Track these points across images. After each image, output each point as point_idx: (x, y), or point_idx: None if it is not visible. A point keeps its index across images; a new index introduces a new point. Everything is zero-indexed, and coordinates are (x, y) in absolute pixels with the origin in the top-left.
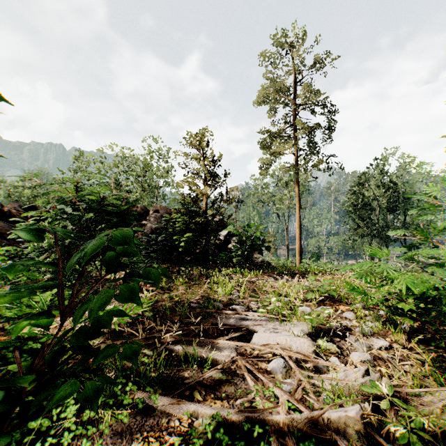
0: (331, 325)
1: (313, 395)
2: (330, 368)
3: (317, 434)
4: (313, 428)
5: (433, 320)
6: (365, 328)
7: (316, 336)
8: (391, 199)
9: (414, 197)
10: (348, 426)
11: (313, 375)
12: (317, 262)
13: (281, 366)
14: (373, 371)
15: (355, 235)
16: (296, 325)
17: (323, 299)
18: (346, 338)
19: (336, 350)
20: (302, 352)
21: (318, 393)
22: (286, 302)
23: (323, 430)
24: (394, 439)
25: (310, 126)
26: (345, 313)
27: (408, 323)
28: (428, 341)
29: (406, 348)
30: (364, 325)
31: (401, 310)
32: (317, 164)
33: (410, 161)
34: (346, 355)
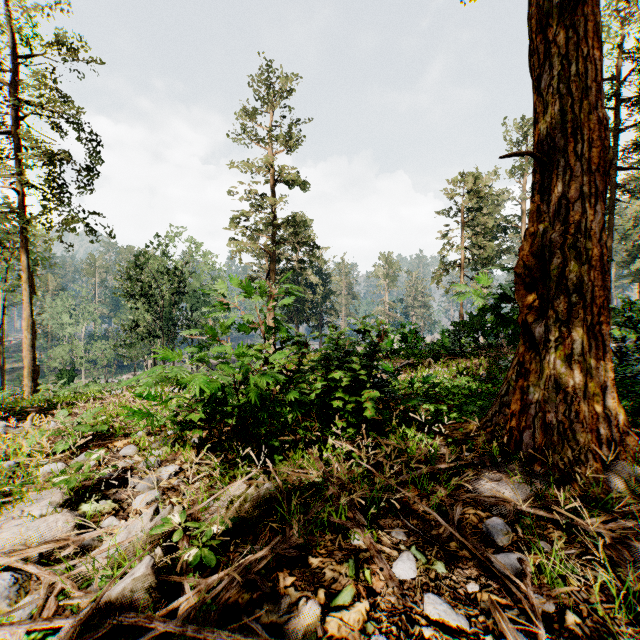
0: (103, 474)
1: (78, 591)
2: (105, 537)
3: (90, 638)
4: (84, 635)
5: (219, 424)
6: (151, 459)
7: (78, 502)
8: (178, 290)
9: (203, 291)
10: (136, 591)
11: (77, 561)
12: (70, 385)
13: (8, 586)
14: (162, 508)
15: (133, 338)
16: (37, 499)
17: (86, 441)
18: (130, 480)
19: (112, 506)
20: (52, 538)
21: (87, 582)
22: (10, 469)
23: (100, 625)
24: (188, 568)
25: (56, 153)
26: (124, 450)
27: (198, 435)
28: (215, 447)
29: (196, 464)
30: (150, 457)
31: (192, 422)
32: (70, 223)
33: (197, 247)
34: (128, 506)
